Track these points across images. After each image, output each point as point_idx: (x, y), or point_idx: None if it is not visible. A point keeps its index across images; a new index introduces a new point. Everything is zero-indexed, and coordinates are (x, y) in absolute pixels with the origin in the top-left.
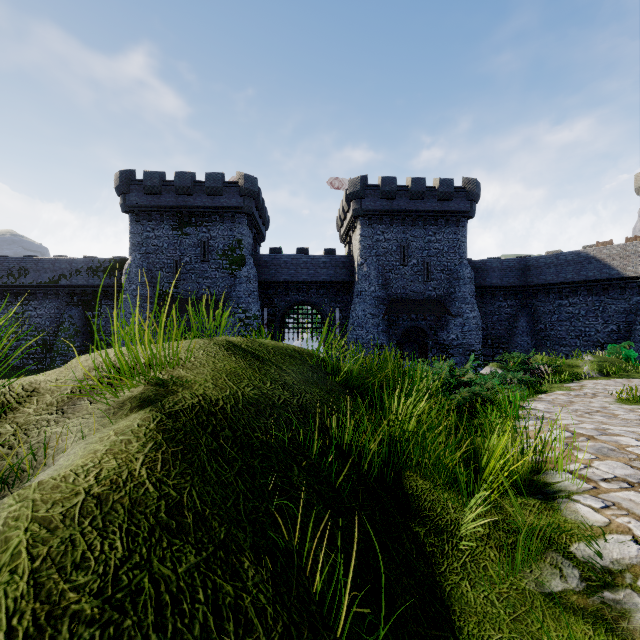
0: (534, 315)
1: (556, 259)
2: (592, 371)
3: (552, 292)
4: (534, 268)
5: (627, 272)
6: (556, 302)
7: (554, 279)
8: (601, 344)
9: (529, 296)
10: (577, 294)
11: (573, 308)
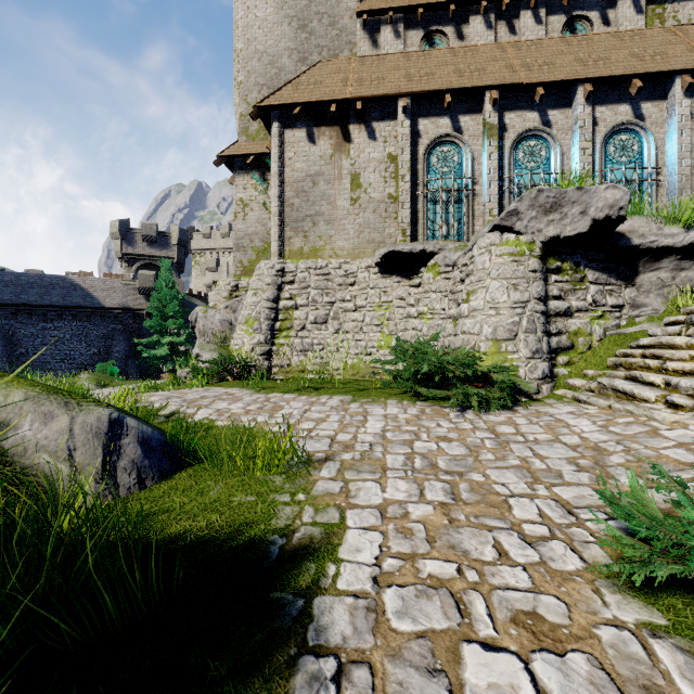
0: (13, 338)
1: (41, 280)
2: (93, 384)
3: (36, 314)
4: (14, 285)
5: (107, 303)
6: (41, 325)
7: (39, 300)
8: (85, 366)
9: (7, 316)
10: (63, 318)
11: (59, 332)
